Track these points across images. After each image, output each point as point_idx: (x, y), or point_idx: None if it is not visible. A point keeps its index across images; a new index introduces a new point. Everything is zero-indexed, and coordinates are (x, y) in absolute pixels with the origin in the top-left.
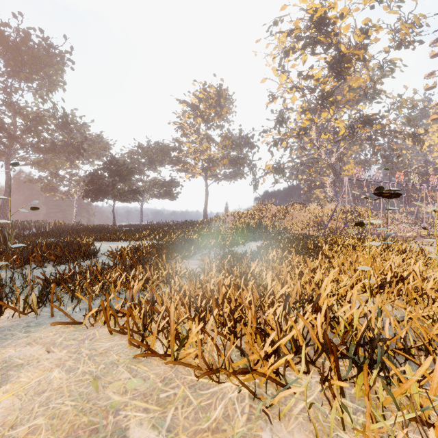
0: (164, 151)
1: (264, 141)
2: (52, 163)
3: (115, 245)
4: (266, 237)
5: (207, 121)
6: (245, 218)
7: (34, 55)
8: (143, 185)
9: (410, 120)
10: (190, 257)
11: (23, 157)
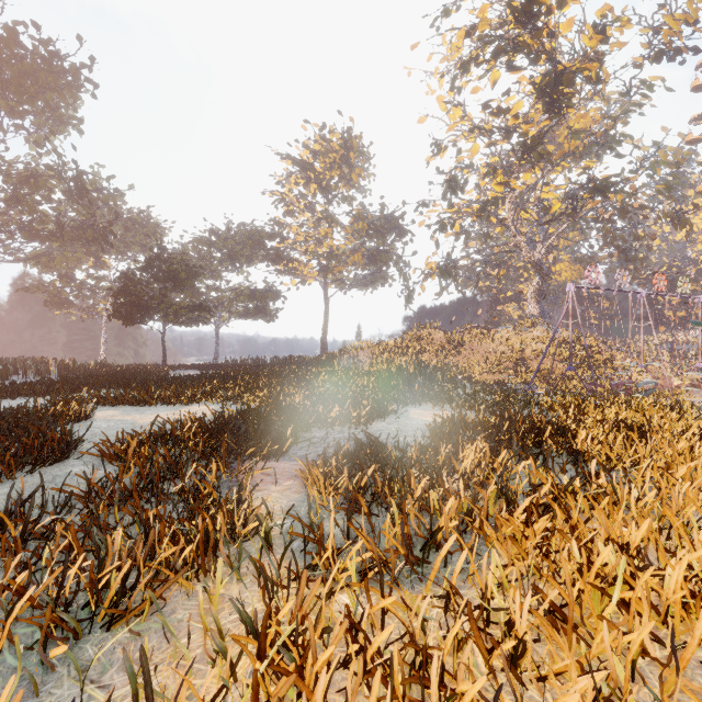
0: (255, 239)
1: (423, 222)
2: (61, 258)
3: (138, 415)
4: (436, 395)
5: (326, 190)
6: (391, 353)
7: (25, 69)
8: (218, 297)
9: (672, 186)
10: (285, 451)
11: (10, 248)
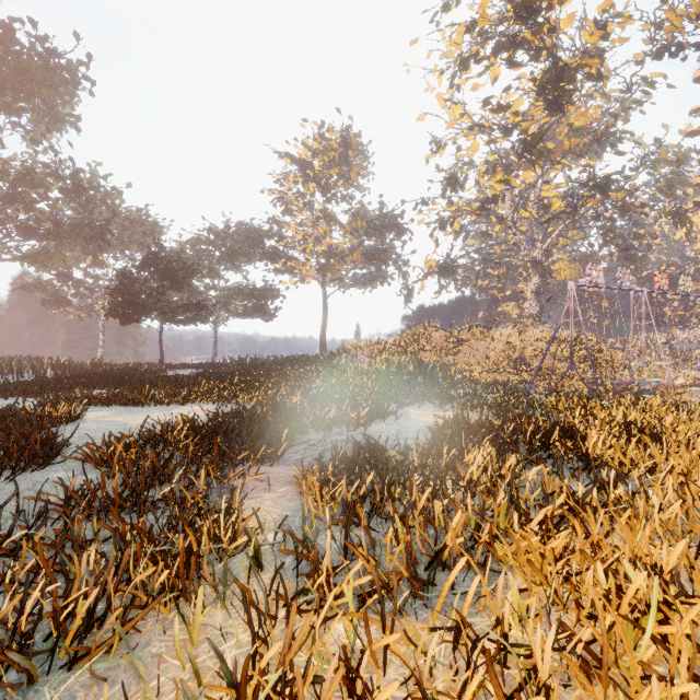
0: (253, 238)
1: (423, 220)
2: (58, 256)
3: (130, 416)
4: (436, 395)
5: (325, 188)
6: (390, 352)
7: (21, 66)
8: (217, 296)
9: (673, 184)
10: (280, 455)
11: (7, 247)
